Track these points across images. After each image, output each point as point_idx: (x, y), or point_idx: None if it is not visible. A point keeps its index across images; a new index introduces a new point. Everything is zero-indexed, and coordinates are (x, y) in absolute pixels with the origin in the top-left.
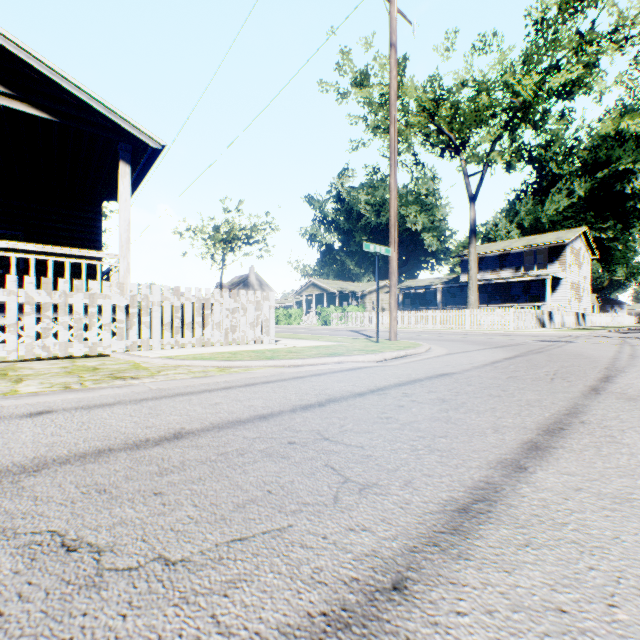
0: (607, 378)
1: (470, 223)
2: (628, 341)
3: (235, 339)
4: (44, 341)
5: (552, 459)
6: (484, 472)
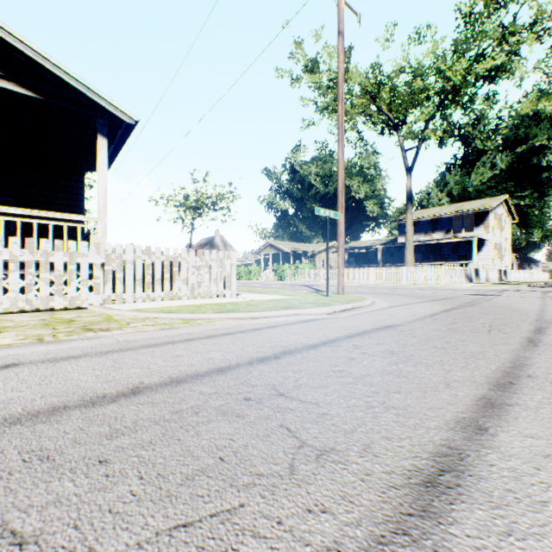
0: (539, 330)
1: (407, 191)
2: (548, 295)
3: (200, 293)
4: (27, 295)
5: (510, 418)
6: (444, 434)
